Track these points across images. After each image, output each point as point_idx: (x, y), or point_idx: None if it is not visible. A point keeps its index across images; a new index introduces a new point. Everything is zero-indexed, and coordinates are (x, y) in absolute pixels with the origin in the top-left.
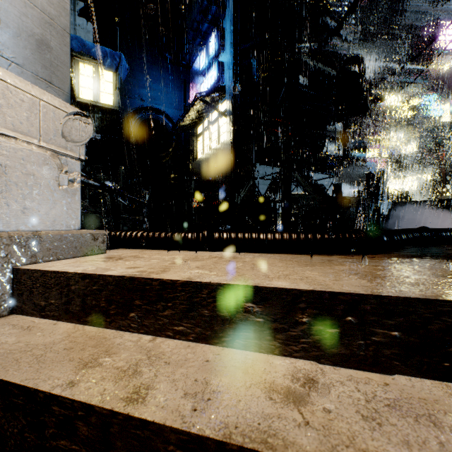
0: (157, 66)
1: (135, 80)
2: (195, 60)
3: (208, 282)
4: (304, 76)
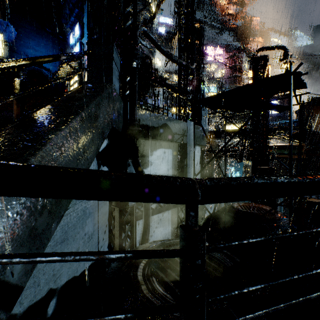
0: (40, 35)
1: (22, 41)
2: (68, 37)
3: None
4: None
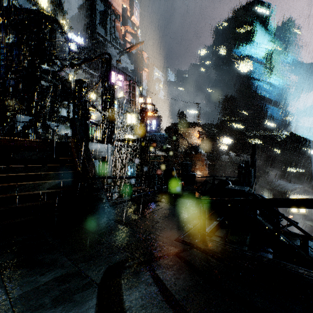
0: None
1: None
2: None
3: (23, 140)
4: (44, 81)
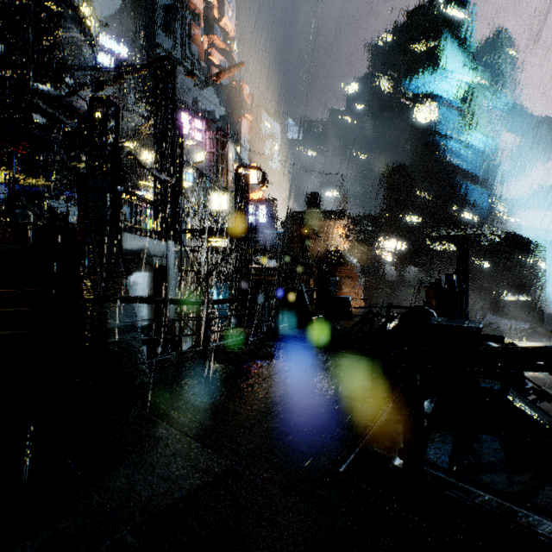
0: None
1: None
2: None
3: None
4: (39, 116)
